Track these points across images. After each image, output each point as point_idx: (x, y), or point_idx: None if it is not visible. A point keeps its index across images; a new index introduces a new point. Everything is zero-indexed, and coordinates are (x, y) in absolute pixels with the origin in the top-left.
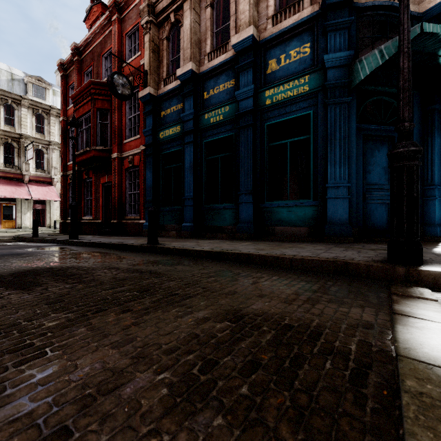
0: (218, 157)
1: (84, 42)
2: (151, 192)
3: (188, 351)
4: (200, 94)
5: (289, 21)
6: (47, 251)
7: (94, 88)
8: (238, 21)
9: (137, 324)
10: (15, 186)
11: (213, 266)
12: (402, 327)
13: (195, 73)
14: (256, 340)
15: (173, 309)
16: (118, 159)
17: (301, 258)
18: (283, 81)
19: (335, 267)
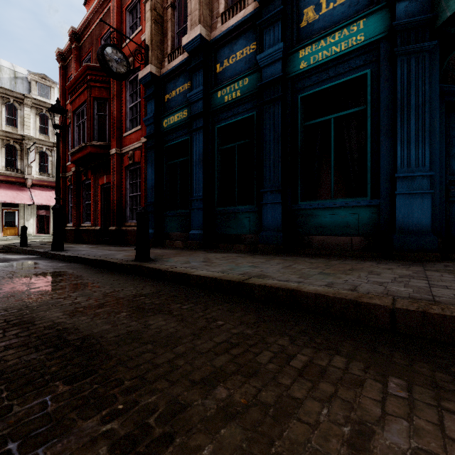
0: (234, 146)
1: (82, 25)
2: (153, 193)
3: None
4: (212, 67)
5: None
6: None
7: (90, 74)
8: None
9: None
10: (17, 190)
11: (226, 318)
12: None
13: (205, 40)
14: None
15: None
16: (117, 155)
17: (418, 308)
18: (325, 33)
19: None
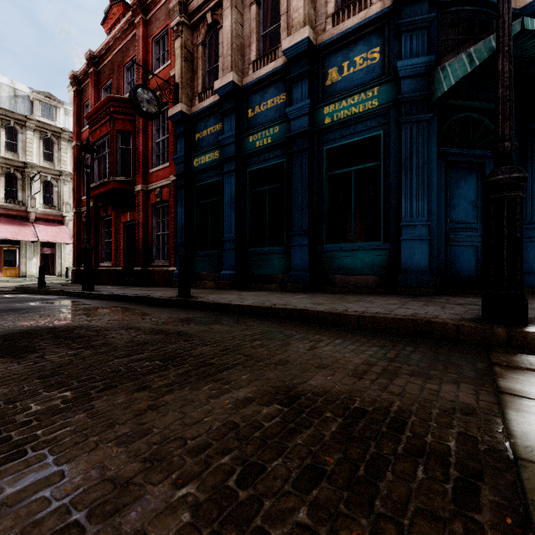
0: (265, 189)
1: (102, 49)
2: (183, 233)
3: (222, 450)
4: (244, 111)
5: (354, 19)
6: (53, 305)
7: (113, 105)
8: (290, 21)
9: (155, 408)
10: (18, 226)
11: (259, 325)
12: (516, 414)
13: (237, 86)
14: (317, 433)
15: (206, 385)
16: (143, 192)
17: (371, 315)
18: (346, 95)
19: (415, 328)
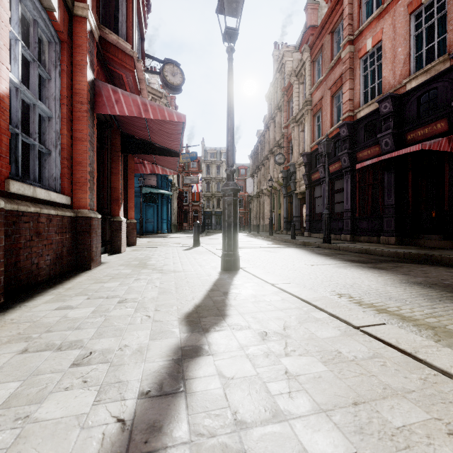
0: None
1: None
2: None
3: None
4: None
5: None
6: None
7: None
8: None
9: None
10: None
11: None
12: None
13: None
14: None
15: None
16: None
17: None
18: None
19: None
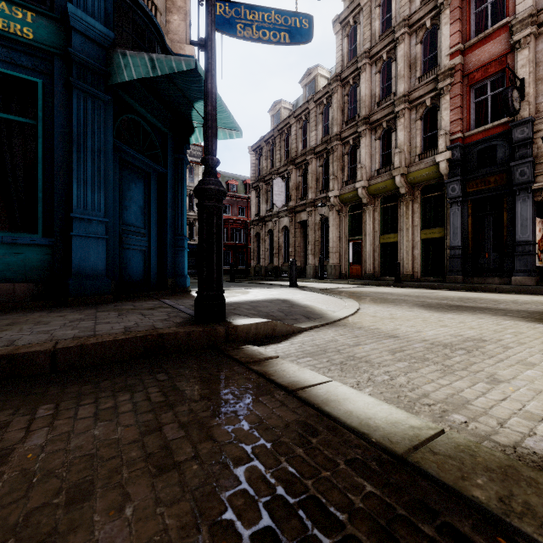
0: None
1: None
2: None
3: None
4: None
5: None
6: None
7: None
8: None
9: None
10: None
11: None
12: (330, 408)
13: None
14: None
15: None
16: None
17: (78, 343)
18: None
19: (145, 346)
